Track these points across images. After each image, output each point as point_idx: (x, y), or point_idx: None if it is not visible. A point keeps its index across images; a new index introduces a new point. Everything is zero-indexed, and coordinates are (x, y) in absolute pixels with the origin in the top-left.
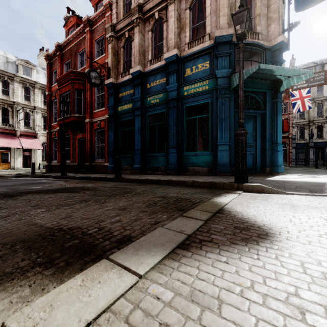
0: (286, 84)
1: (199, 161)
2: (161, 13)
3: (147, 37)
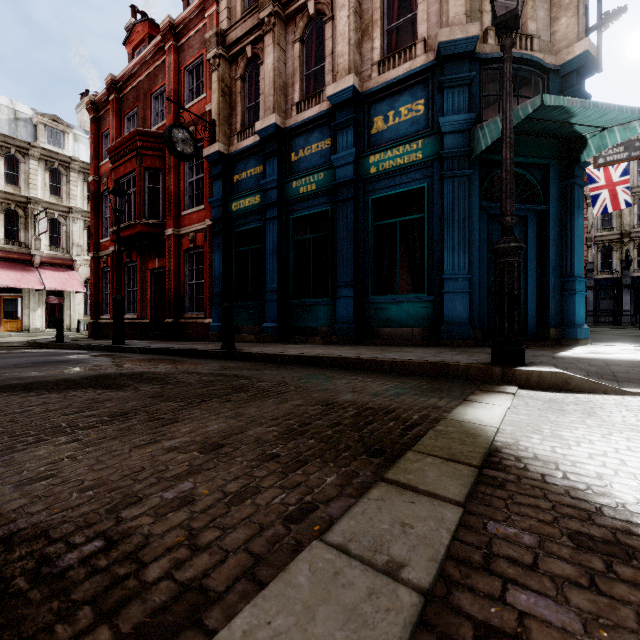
0: (597, 145)
1: (402, 315)
2: (320, 2)
3: (292, 54)
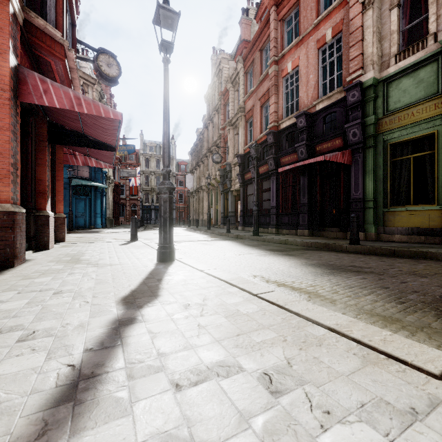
0: (100, 187)
1: None
2: None
3: None
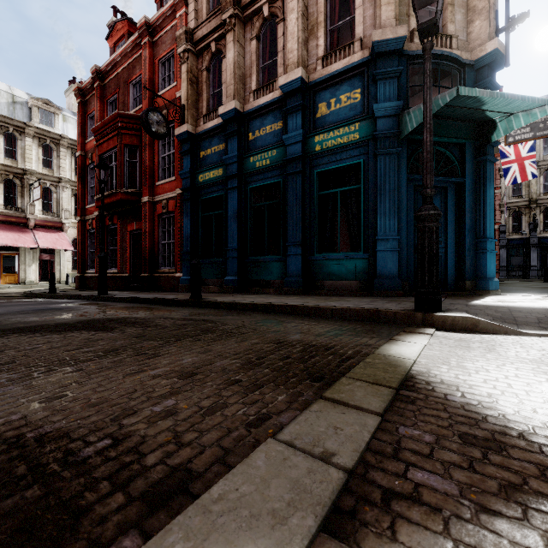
0: (505, 128)
1: (342, 270)
2: (273, 6)
3: (250, 49)
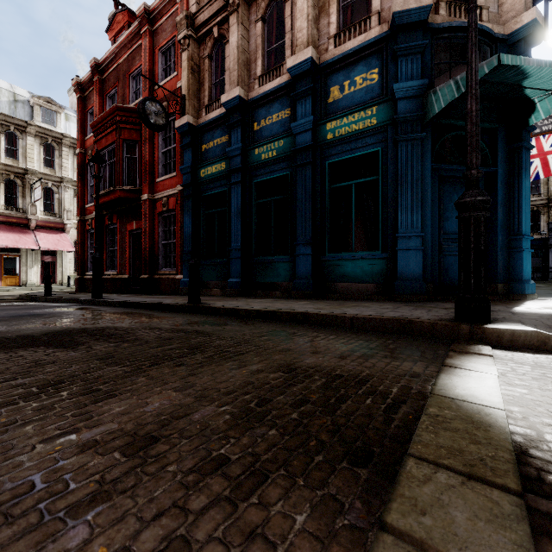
0: (545, 109)
1: (358, 271)
2: None
3: (255, 32)
